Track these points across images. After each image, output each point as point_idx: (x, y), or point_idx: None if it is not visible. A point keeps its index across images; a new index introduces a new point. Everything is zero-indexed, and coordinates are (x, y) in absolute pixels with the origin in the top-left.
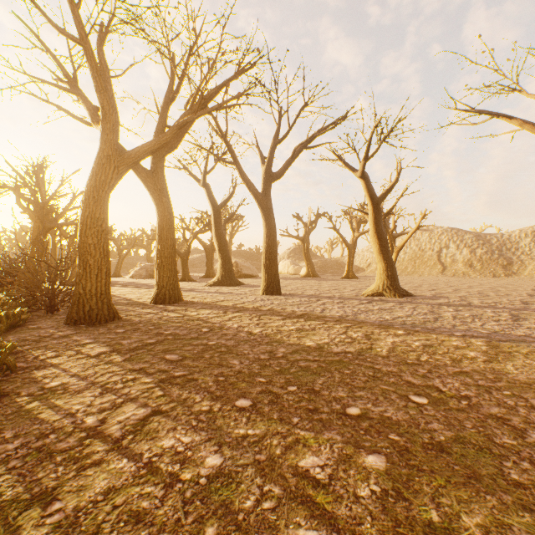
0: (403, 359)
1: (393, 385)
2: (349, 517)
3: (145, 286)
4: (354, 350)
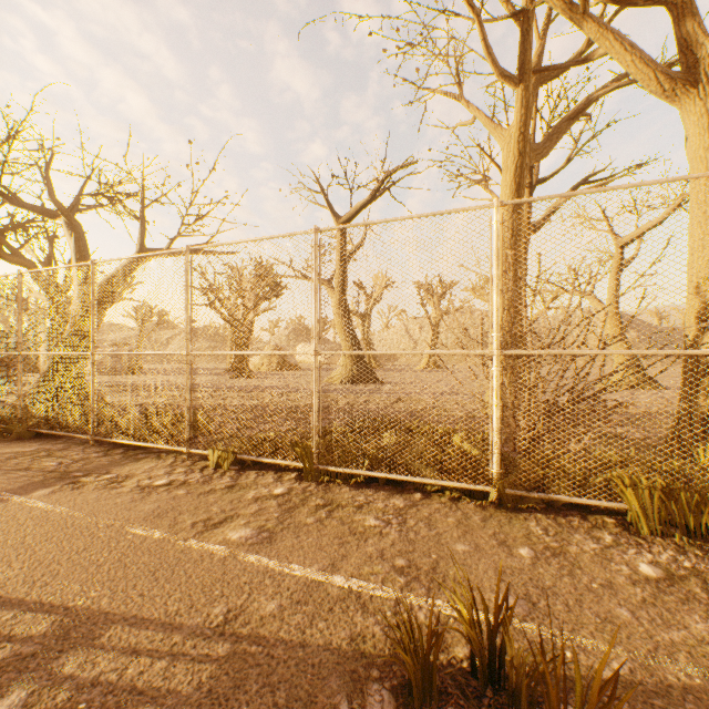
0: None
1: None
2: None
3: (240, 388)
4: None
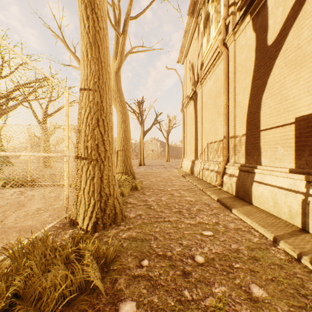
0: None
1: None
2: None
3: None
4: None
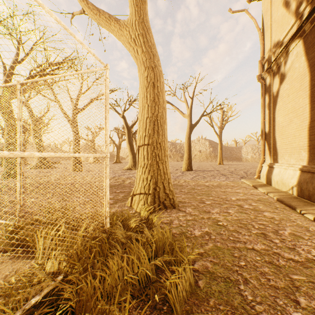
0: (132, 184)
1: (128, 187)
2: (117, 199)
3: None
4: (118, 183)
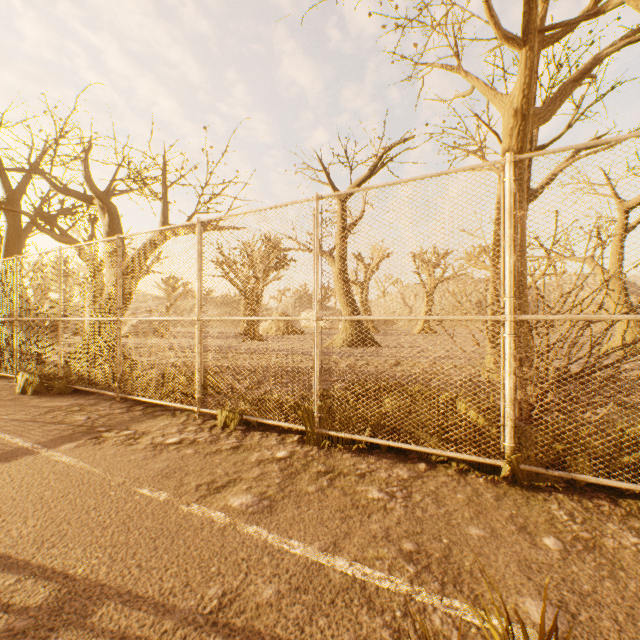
0: None
1: None
2: None
3: (251, 350)
4: None
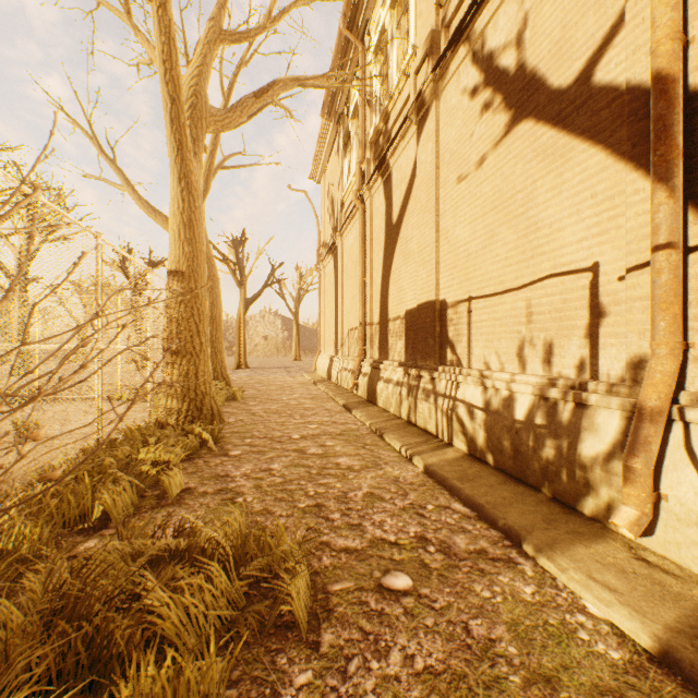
0: None
1: None
2: None
3: None
4: None
